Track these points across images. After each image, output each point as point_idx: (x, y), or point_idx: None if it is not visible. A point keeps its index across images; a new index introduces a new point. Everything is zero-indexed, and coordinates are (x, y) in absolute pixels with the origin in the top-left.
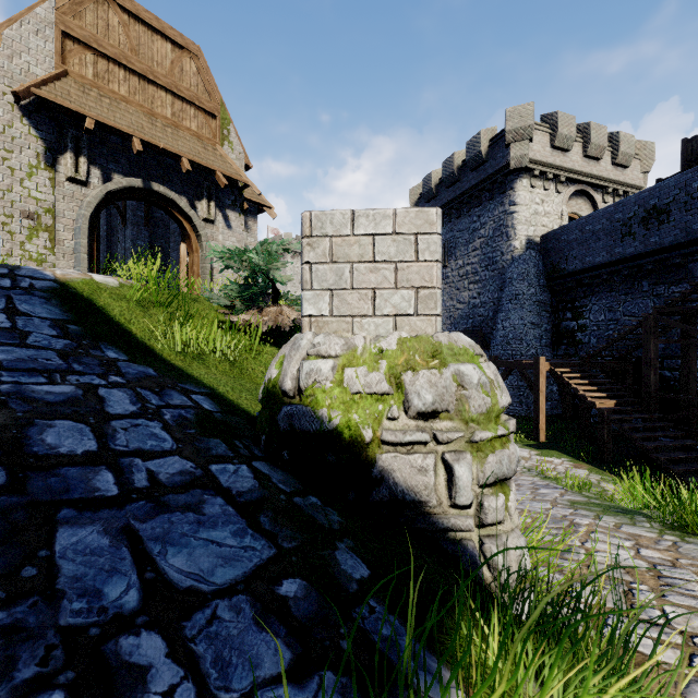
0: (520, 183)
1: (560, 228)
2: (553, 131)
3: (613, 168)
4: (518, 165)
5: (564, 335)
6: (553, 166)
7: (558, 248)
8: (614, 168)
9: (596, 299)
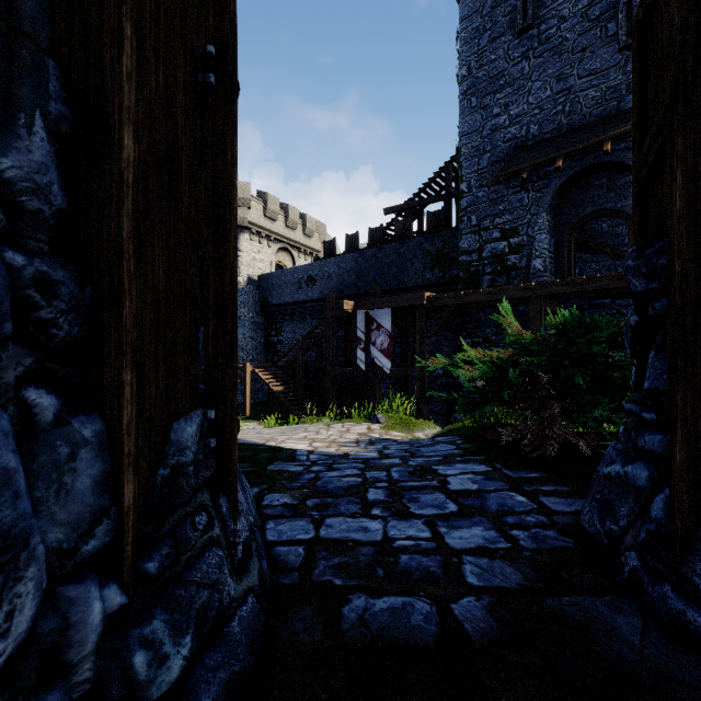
0: (243, 236)
1: (268, 274)
2: (265, 205)
3: (304, 236)
4: (241, 223)
5: (271, 346)
6: (265, 229)
7: (268, 287)
8: (304, 236)
9: (287, 324)
